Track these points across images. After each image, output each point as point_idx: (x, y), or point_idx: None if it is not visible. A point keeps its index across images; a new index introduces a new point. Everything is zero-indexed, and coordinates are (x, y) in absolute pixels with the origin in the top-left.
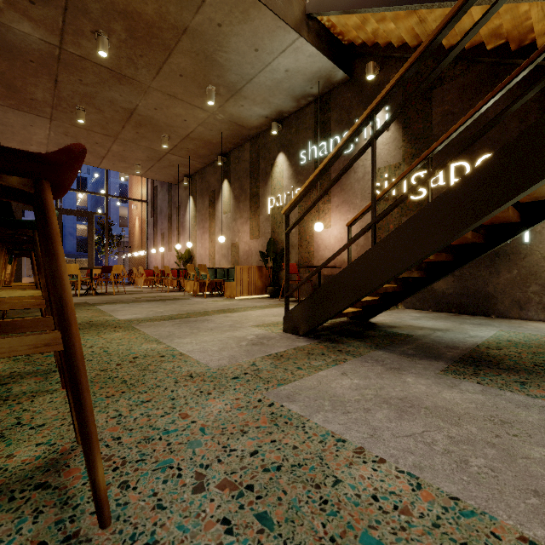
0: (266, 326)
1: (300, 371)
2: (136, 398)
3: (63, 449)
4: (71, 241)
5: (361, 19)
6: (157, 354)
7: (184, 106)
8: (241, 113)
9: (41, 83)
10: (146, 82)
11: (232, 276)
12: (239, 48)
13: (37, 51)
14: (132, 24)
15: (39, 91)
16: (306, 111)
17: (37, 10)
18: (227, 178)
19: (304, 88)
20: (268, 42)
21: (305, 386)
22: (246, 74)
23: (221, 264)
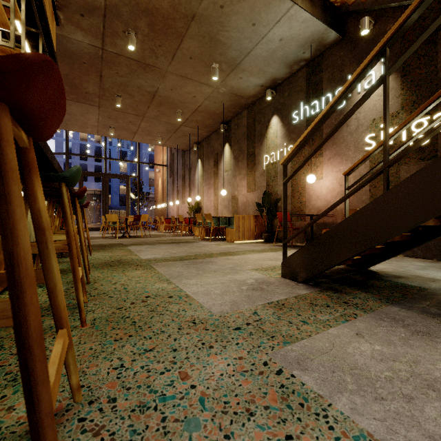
0: (264, 270)
1: (306, 326)
2: (141, 344)
3: (59, 407)
4: (117, 198)
5: None
6: (166, 294)
7: (193, 85)
8: (240, 85)
9: (91, 79)
10: (164, 67)
11: (232, 223)
12: (239, 26)
13: (87, 54)
14: (152, 19)
15: (90, 86)
16: (298, 76)
17: (86, 21)
18: (228, 142)
19: (297, 54)
20: (264, 15)
21: (315, 347)
22: (244, 48)
23: (223, 213)
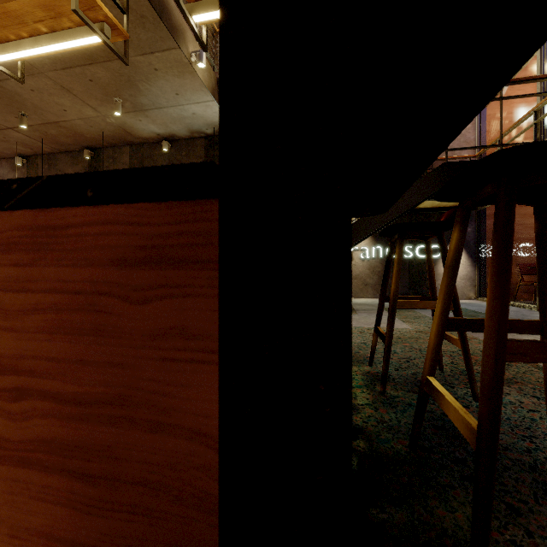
0: None
1: None
2: None
3: None
4: None
5: None
6: None
7: (73, 100)
8: (135, 125)
9: None
10: (40, 68)
11: None
12: (163, 88)
13: None
14: None
15: None
16: (197, 142)
17: None
18: None
19: (201, 127)
20: (189, 94)
21: None
22: (159, 103)
23: None
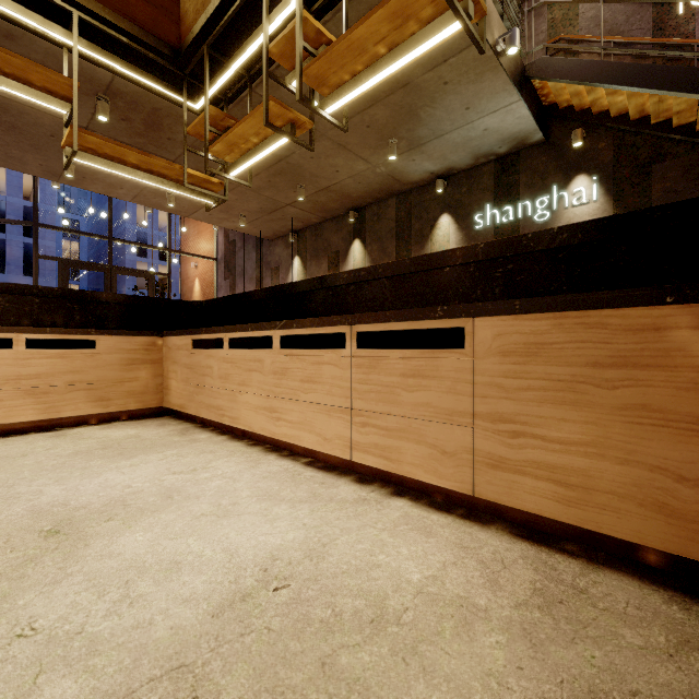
0: None
1: None
2: None
3: None
4: None
5: (588, 89)
6: None
7: (347, 157)
8: (406, 167)
9: None
10: (322, 130)
11: None
12: (450, 106)
13: None
14: None
15: None
16: (482, 171)
17: None
18: (360, 237)
19: (492, 147)
20: (485, 102)
21: None
22: (440, 130)
23: None
